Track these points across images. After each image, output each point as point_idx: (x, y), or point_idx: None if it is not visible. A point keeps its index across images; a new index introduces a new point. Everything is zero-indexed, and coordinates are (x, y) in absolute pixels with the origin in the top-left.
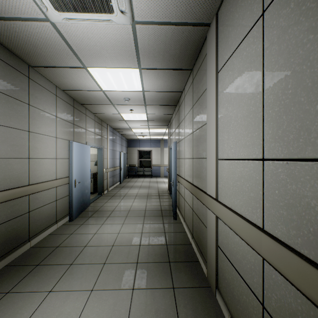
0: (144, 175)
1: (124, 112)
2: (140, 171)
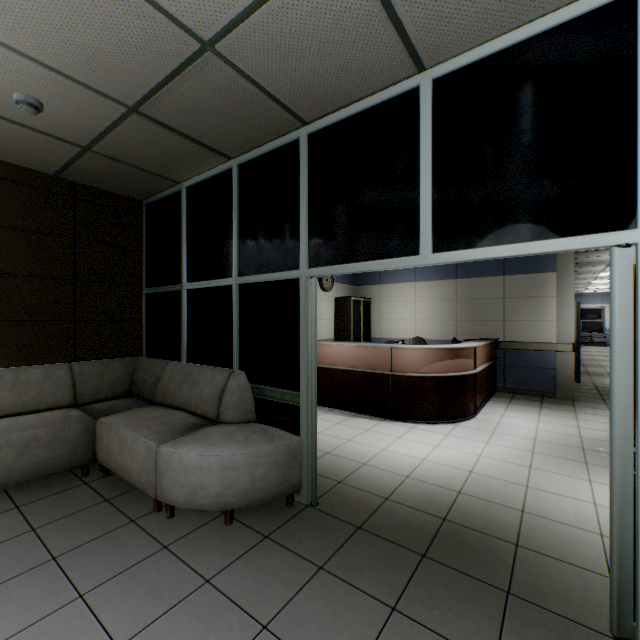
0: (590, 342)
1: (598, 280)
2: (583, 337)
